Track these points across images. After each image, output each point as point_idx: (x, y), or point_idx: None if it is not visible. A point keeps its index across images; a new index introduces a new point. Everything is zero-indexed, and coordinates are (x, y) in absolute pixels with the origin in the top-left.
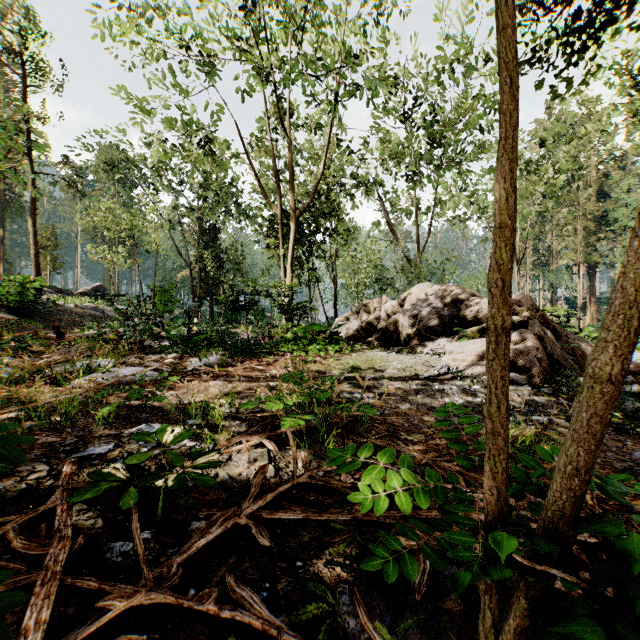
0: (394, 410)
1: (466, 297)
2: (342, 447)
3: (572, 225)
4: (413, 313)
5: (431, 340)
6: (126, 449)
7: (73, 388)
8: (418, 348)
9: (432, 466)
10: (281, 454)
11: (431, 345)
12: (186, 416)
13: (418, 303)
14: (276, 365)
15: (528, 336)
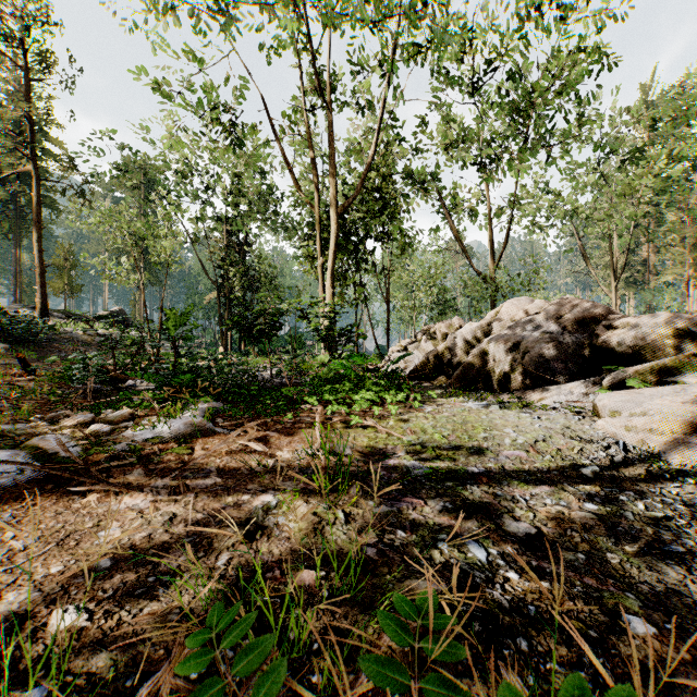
0: (622, 650)
1: (599, 315)
2: None
3: (678, 232)
4: (511, 340)
5: (545, 382)
6: None
7: None
8: (531, 397)
9: None
10: None
11: (556, 393)
12: None
13: (517, 325)
14: (294, 434)
15: None
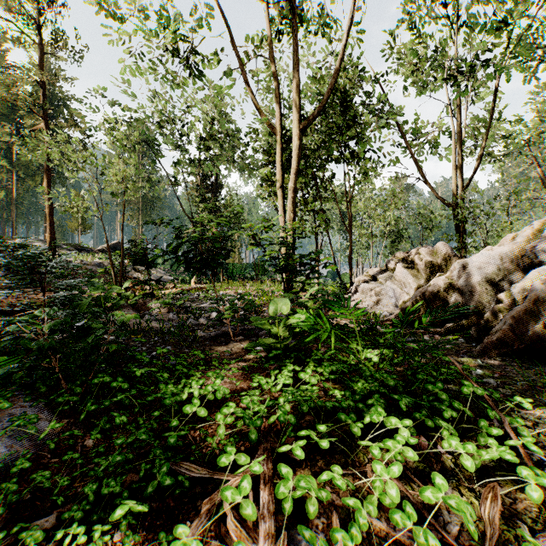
0: None
1: None
2: None
3: None
4: None
5: None
6: None
7: None
8: None
9: None
10: None
11: None
12: None
13: None
14: None
15: None
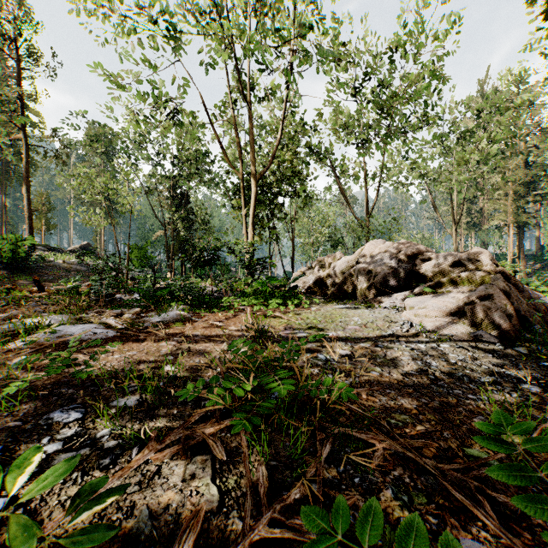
0: (365, 378)
1: (420, 252)
2: (312, 441)
3: (503, 190)
4: (368, 268)
5: (386, 294)
6: (16, 455)
7: (12, 350)
8: (375, 302)
9: (435, 474)
10: (231, 459)
11: (388, 299)
12: (121, 392)
13: (372, 258)
14: (236, 320)
15: (494, 291)
